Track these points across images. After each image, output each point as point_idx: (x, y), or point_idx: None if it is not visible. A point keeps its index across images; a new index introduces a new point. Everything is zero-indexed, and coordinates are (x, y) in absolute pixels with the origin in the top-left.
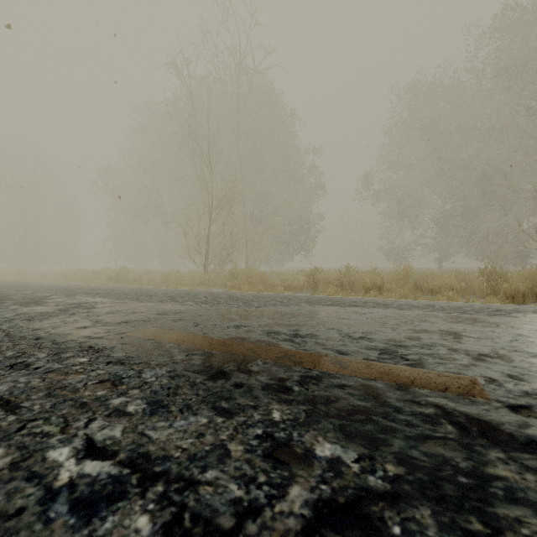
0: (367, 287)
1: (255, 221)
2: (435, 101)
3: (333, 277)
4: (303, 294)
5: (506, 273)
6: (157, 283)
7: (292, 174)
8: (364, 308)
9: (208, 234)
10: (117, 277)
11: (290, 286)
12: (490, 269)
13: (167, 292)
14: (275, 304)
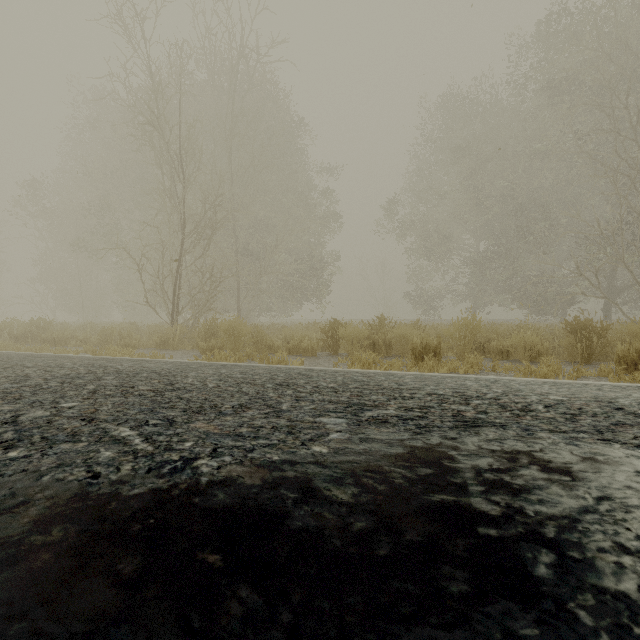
0: (418, 350)
1: (251, 258)
2: (471, 121)
3: (363, 334)
4: (320, 368)
5: (608, 327)
6: (92, 343)
7: (300, 199)
8: (519, 443)
9: (177, 270)
10: (26, 334)
11: (298, 347)
12: (583, 322)
13: (38, 372)
14: (252, 437)
